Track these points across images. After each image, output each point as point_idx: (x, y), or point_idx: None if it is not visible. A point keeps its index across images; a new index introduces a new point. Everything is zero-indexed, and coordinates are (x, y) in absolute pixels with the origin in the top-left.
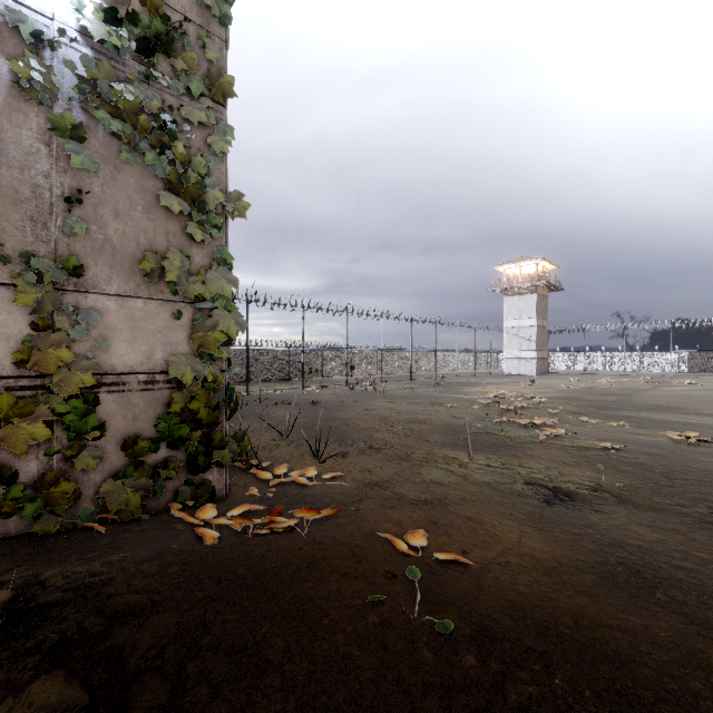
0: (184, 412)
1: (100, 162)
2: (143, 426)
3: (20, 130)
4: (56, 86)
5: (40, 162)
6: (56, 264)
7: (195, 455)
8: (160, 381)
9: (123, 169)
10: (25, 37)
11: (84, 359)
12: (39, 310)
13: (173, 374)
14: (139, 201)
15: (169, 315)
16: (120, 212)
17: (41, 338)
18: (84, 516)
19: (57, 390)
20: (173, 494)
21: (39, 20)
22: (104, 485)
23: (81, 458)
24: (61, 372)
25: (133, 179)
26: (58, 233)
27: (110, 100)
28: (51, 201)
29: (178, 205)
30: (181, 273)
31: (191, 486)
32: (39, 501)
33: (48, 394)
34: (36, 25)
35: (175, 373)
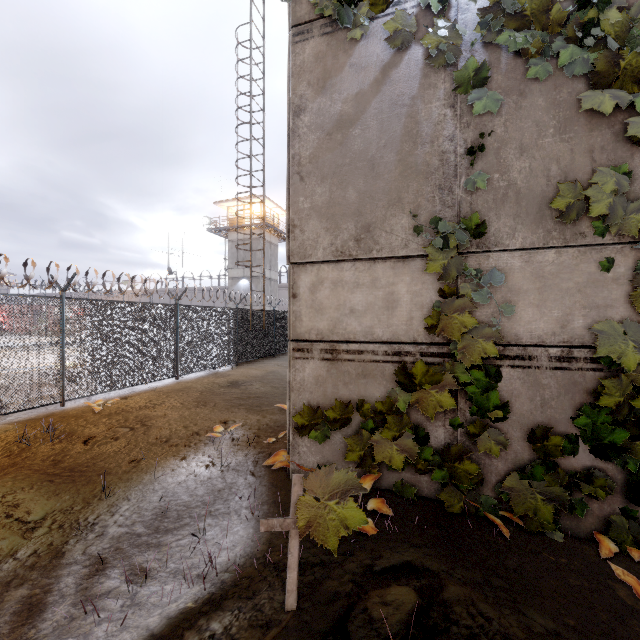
0: (620, 409)
1: (502, 96)
2: (554, 415)
3: (430, 105)
4: (459, 40)
5: (446, 127)
6: (459, 226)
7: (639, 478)
8: (580, 358)
9: (528, 92)
10: (433, 10)
11: (485, 327)
12: (445, 276)
13: (601, 351)
14: (549, 122)
15: (594, 266)
16: (525, 146)
17: (447, 305)
18: (485, 503)
19: (460, 359)
20: (599, 521)
21: None
22: (506, 476)
23: (483, 438)
24: (464, 341)
25: (541, 99)
26: (461, 194)
27: (514, 13)
28: (455, 162)
29: (610, 100)
30: (614, 200)
31: (631, 522)
32: (445, 471)
33: (452, 363)
34: None
35: (605, 349)
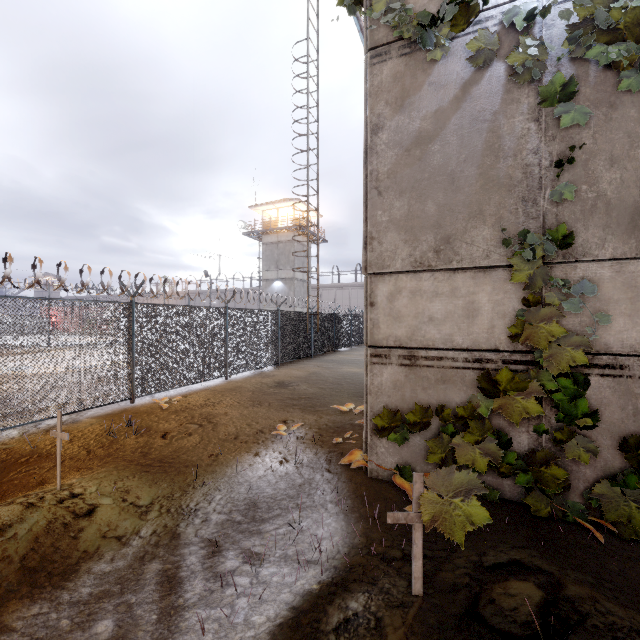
0: None
1: (591, 109)
2: None
3: (513, 120)
4: (544, 55)
5: (529, 141)
6: (545, 238)
7: None
8: None
9: (619, 104)
10: (517, 28)
11: (573, 336)
12: (530, 287)
13: None
14: None
15: None
16: (616, 157)
17: (531, 314)
18: (572, 509)
19: (545, 367)
20: None
21: (528, 2)
22: (595, 483)
23: (570, 445)
24: (550, 349)
25: (633, 110)
26: (546, 205)
27: (606, 28)
28: (539, 175)
29: None
30: None
31: None
32: (529, 476)
33: (537, 371)
34: (526, 8)
35: None
